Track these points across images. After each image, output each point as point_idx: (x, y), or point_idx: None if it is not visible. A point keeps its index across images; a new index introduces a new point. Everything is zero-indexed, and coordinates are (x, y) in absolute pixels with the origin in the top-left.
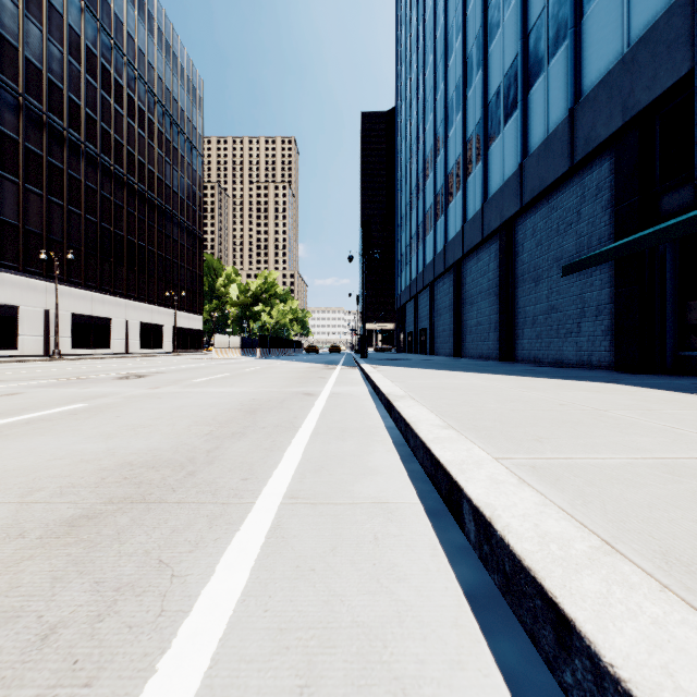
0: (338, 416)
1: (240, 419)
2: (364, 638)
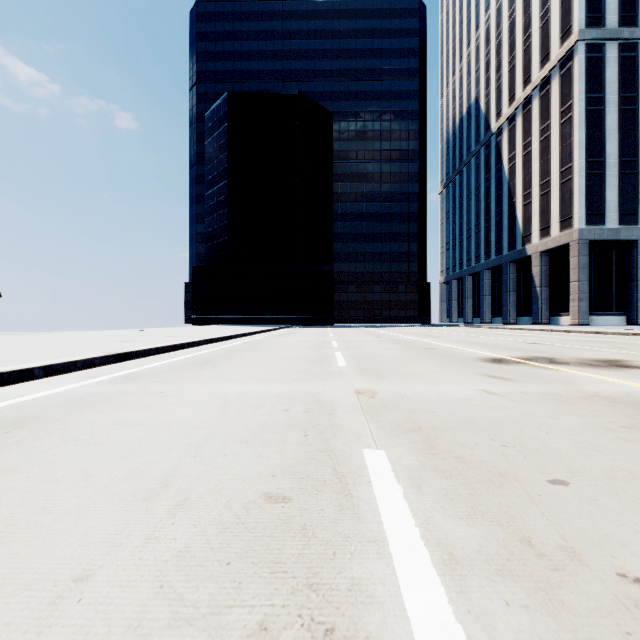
0: (162, 359)
1: (218, 358)
2: (210, 346)
